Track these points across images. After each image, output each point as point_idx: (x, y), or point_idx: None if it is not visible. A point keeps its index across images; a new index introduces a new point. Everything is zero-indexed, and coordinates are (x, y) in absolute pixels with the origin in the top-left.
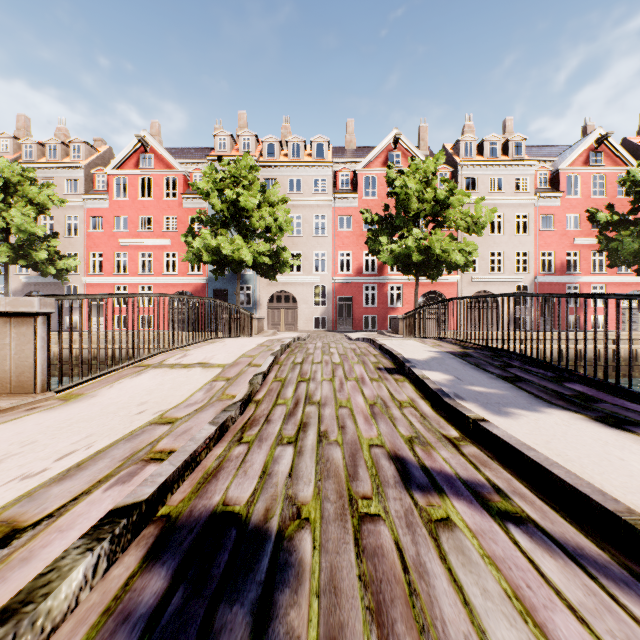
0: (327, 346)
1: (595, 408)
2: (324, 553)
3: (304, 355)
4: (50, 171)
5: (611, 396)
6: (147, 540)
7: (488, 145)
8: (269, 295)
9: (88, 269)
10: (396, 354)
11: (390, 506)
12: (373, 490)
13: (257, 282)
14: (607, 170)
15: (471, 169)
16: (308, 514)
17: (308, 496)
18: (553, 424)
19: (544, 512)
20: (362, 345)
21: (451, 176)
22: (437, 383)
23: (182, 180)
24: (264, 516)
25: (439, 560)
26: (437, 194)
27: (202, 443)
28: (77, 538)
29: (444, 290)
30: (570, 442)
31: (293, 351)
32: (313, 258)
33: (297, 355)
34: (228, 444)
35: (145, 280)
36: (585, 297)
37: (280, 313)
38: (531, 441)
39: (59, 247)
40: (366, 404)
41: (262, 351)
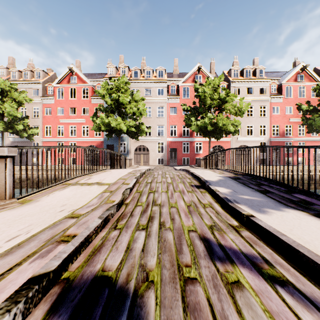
0: (164, 173)
1: (312, 208)
2: (162, 308)
3: (152, 178)
4: (25, 85)
5: (319, 201)
6: (52, 297)
7: (246, 71)
8: (135, 147)
9: (44, 134)
10: (200, 178)
11: (202, 272)
12: (192, 260)
13: (129, 141)
14: (306, 84)
15: (237, 83)
16: (153, 278)
17: (153, 265)
18: (291, 218)
19: (297, 277)
20: (182, 173)
21: (227, 87)
22: (223, 194)
23: (91, 89)
24: (126, 279)
25: (236, 314)
26: (220, 96)
27: (93, 230)
28: (4, 300)
29: (223, 145)
30: (304, 230)
31: (146, 176)
32: (157, 128)
33: (148, 178)
34: (108, 230)
35: (72, 140)
36: (303, 147)
37: (140, 156)
38: (281, 229)
39: (29, 123)
40: (185, 205)
41: (130, 176)
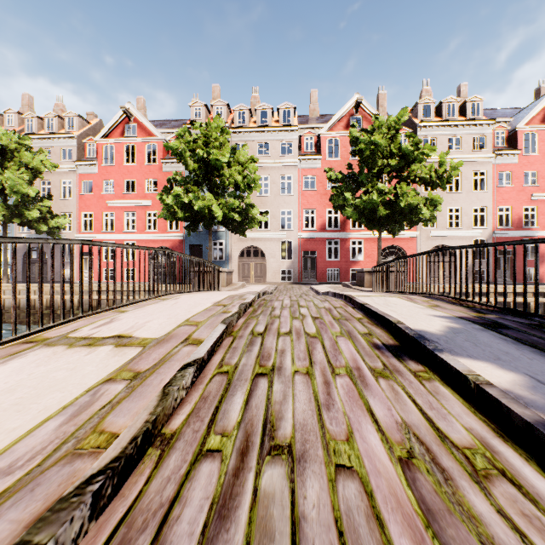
0: (296, 304)
1: None
2: None
3: (268, 319)
4: (48, 141)
5: None
6: None
7: (446, 107)
8: (240, 250)
9: (80, 227)
10: (396, 322)
11: None
12: None
13: (229, 238)
14: None
15: (430, 130)
16: None
17: None
18: None
19: None
20: (337, 303)
21: None
22: (515, 397)
23: (162, 146)
24: None
25: None
26: (402, 149)
27: None
28: None
29: (403, 244)
30: None
31: (255, 312)
32: (280, 216)
33: (259, 319)
34: None
35: (129, 237)
36: None
37: (250, 266)
38: None
39: (55, 208)
40: (393, 460)
41: (214, 314)
